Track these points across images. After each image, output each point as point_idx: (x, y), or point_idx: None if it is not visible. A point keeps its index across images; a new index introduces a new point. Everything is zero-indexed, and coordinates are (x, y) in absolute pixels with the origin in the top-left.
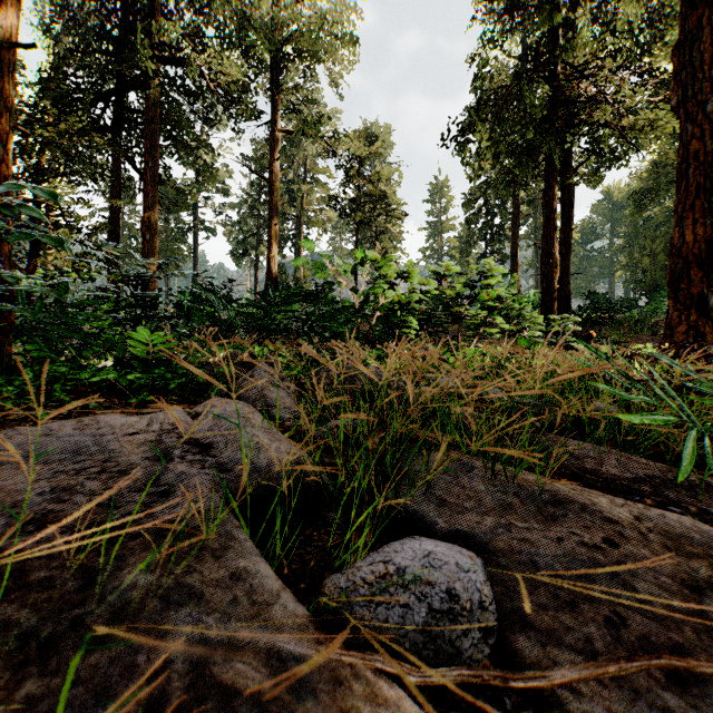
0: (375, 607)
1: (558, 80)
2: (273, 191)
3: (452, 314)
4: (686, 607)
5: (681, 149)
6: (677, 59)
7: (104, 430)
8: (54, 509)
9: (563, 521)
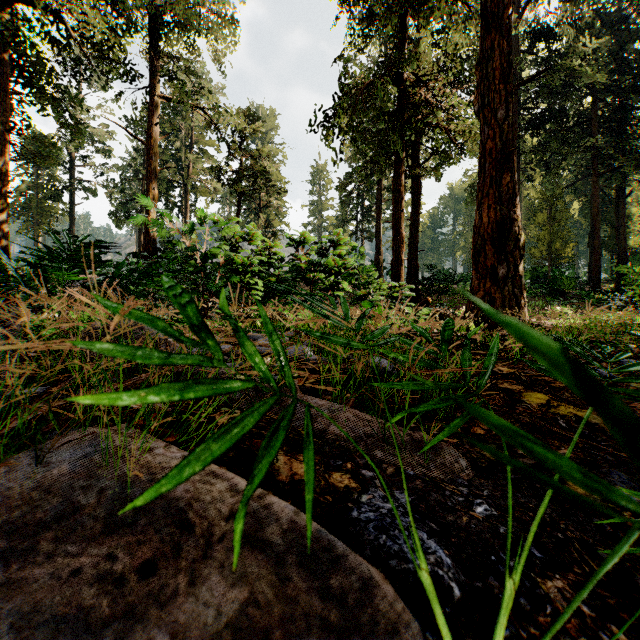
0: None
1: (404, 85)
2: (151, 154)
3: (305, 279)
4: None
5: (481, 147)
6: (479, 72)
7: None
8: None
9: (119, 534)
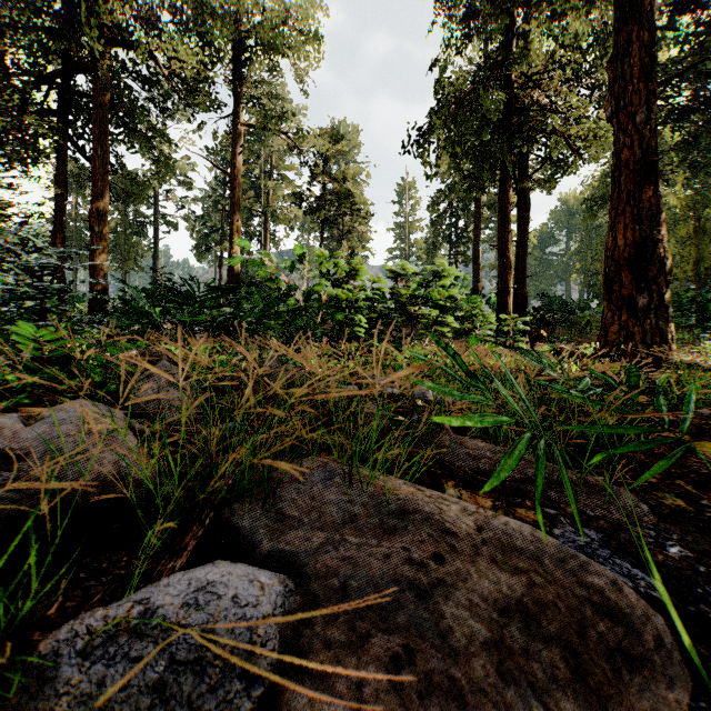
0: (90, 665)
1: (512, 88)
2: (235, 185)
3: (406, 313)
4: (488, 635)
5: (615, 158)
6: (612, 71)
7: None
8: None
9: (400, 535)
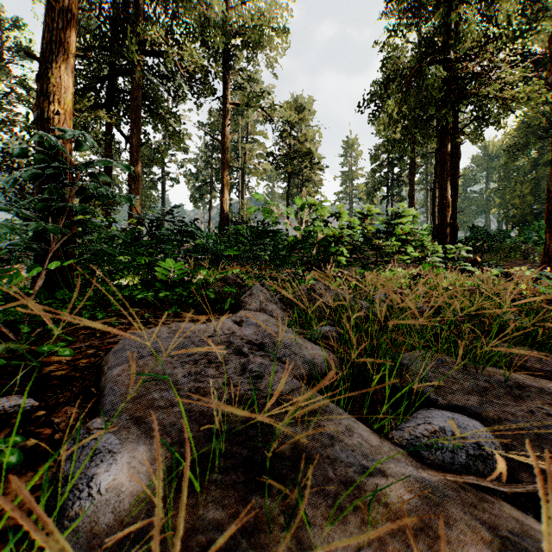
0: (435, 452)
1: (450, 61)
2: (225, 149)
3: (371, 245)
4: None
5: None
6: None
7: (188, 334)
8: (199, 386)
9: (528, 400)
